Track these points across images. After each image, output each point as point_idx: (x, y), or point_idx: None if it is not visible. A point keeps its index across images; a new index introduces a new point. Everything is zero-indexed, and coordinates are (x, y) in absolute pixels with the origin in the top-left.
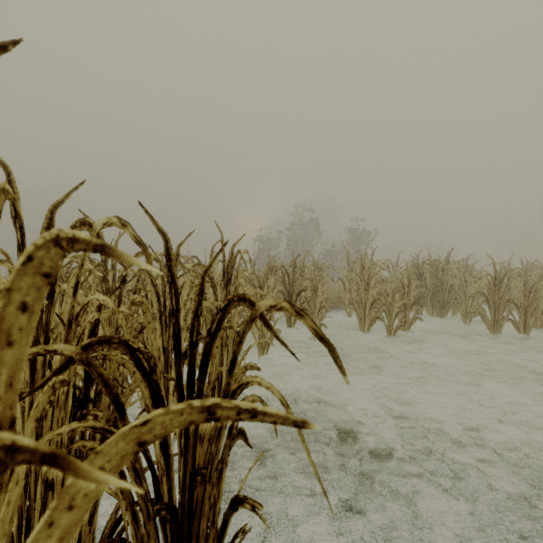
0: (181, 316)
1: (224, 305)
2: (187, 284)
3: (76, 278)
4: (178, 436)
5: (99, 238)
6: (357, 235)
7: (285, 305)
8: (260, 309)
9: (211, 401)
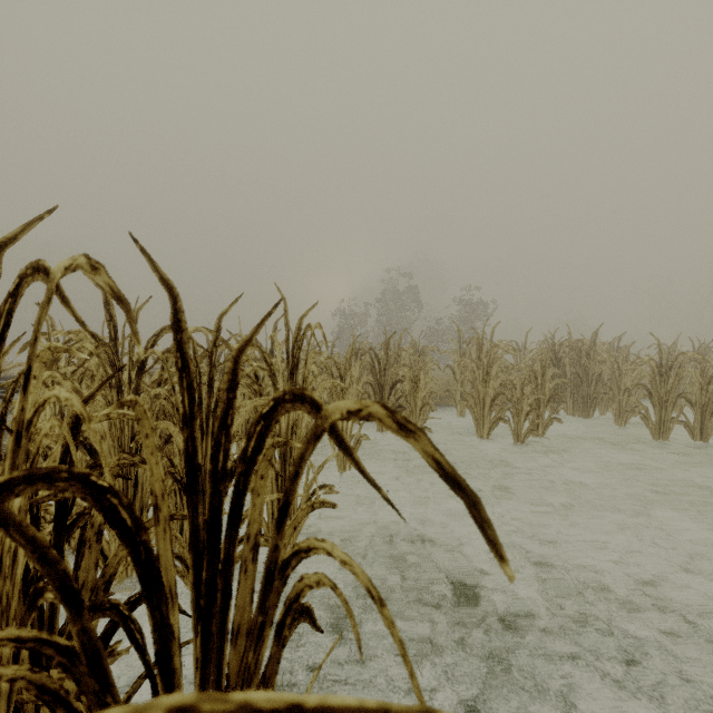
0: None
1: (268, 409)
2: None
3: (27, 362)
4: (194, 630)
5: (59, 294)
6: (470, 308)
7: (377, 410)
8: (329, 417)
9: (165, 708)
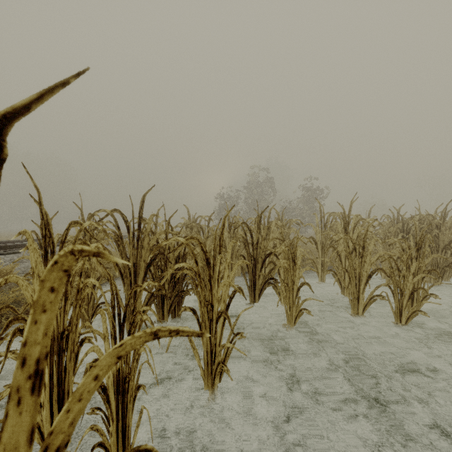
0: None
1: None
2: None
3: None
4: None
5: None
6: (311, 192)
7: None
8: None
9: None
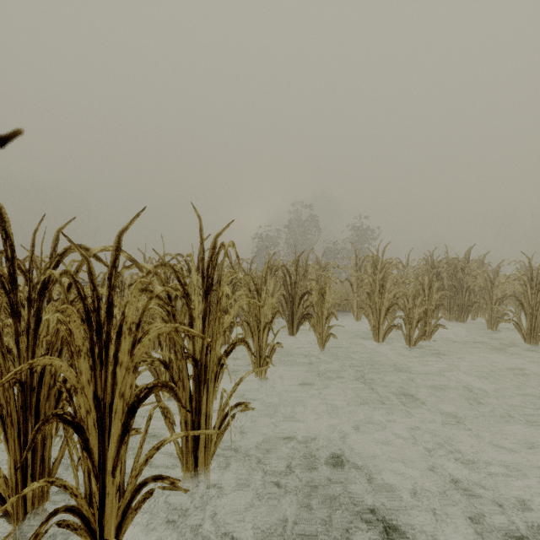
0: (124, 349)
1: None
2: (133, 296)
3: None
4: None
5: None
6: (359, 233)
7: None
8: None
9: None
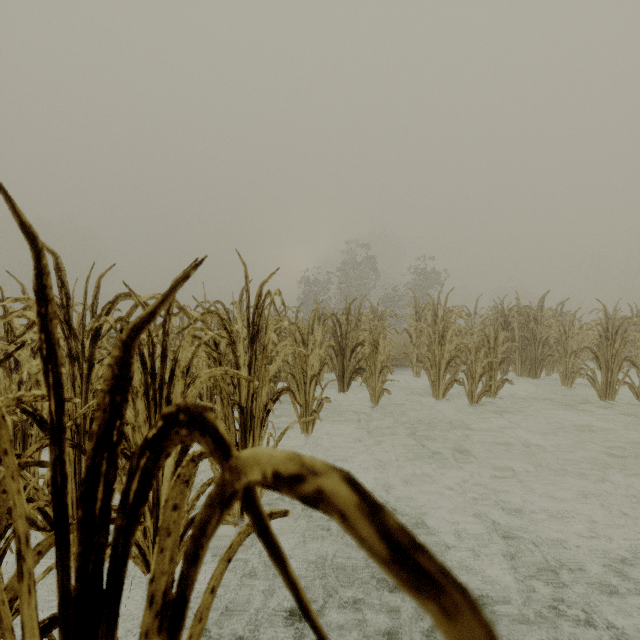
0: (177, 391)
1: (155, 432)
2: (186, 342)
3: None
4: None
5: None
6: (423, 276)
7: (336, 489)
8: (243, 473)
9: None
